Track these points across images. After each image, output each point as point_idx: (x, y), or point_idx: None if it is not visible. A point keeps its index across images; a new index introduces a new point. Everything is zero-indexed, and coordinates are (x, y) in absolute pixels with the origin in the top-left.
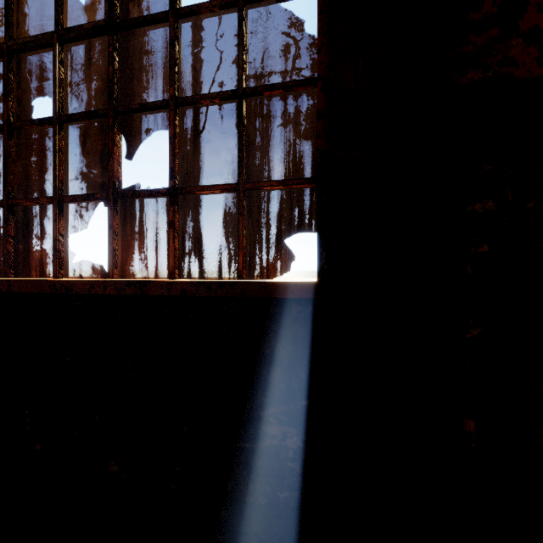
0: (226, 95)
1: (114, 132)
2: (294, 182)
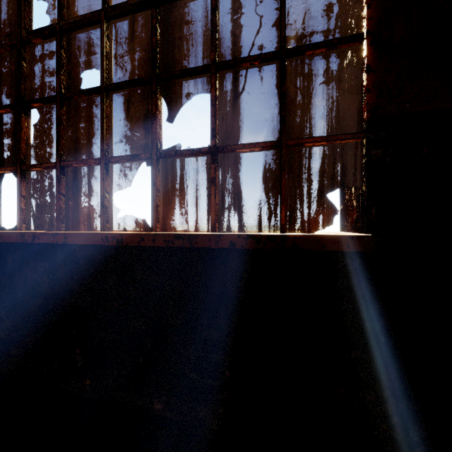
0: (267, 56)
1: (157, 98)
2: (340, 138)
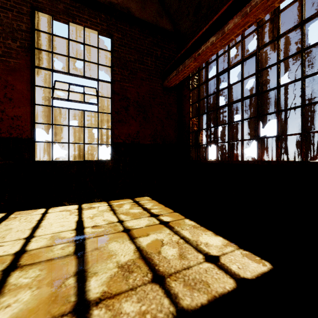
0: (296, 107)
1: (258, 122)
2: None
